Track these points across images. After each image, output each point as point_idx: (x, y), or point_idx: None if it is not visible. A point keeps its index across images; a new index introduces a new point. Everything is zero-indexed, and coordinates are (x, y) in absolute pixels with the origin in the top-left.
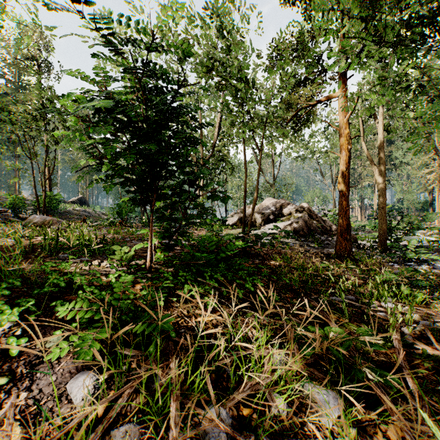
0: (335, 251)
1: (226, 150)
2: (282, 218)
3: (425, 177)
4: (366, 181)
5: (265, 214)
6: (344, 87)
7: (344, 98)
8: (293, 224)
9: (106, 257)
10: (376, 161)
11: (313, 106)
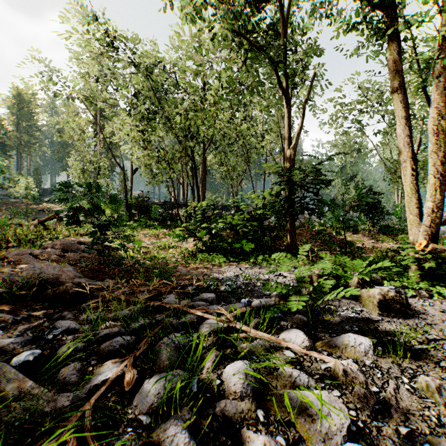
0: None
1: None
2: None
3: None
4: None
5: None
6: None
7: None
8: None
9: None
10: None
11: None
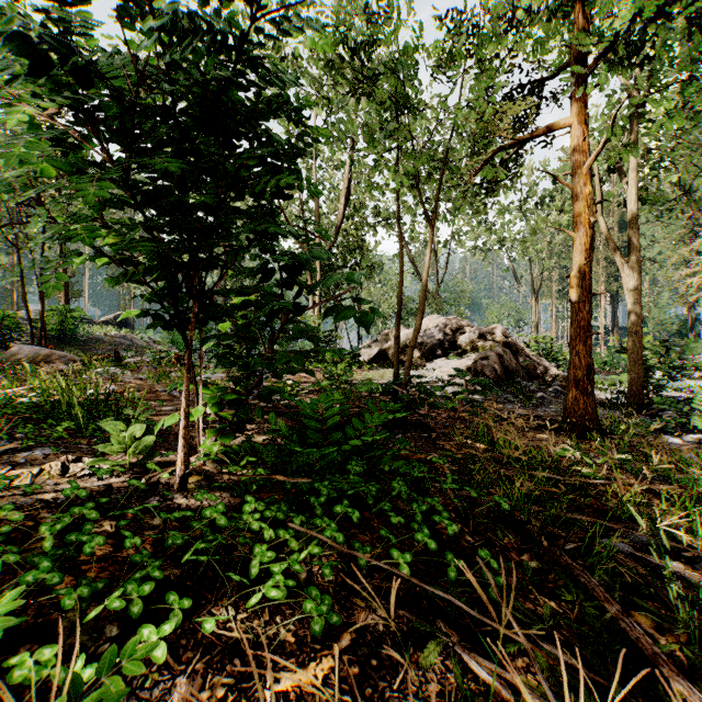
0: (563, 415)
1: (359, 235)
2: (457, 351)
3: (684, 282)
4: None
5: (426, 344)
6: (583, 107)
7: (581, 128)
8: (477, 361)
9: (102, 442)
10: (603, 257)
11: (523, 144)
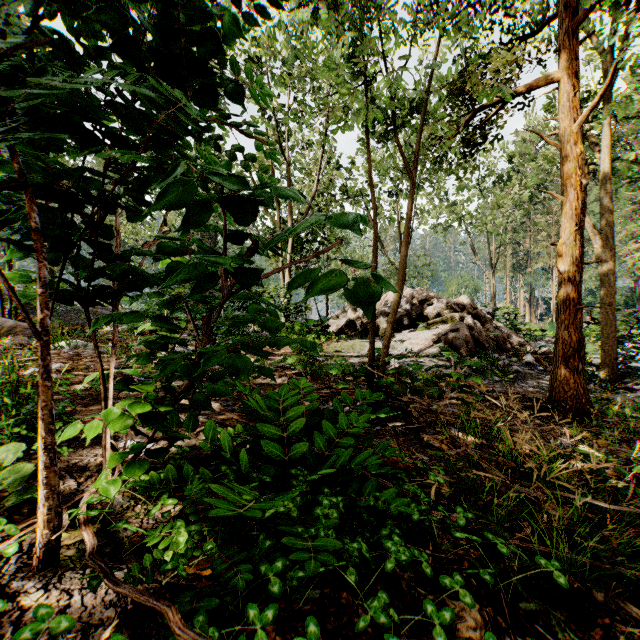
0: (550, 394)
1: (328, 210)
2: (425, 323)
3: (632, 256)
4: (538, 262)
5: None
6: (573, 59)
7: (572, 81)
8: (448, 333)
9: None
10: (554, 233)
11: (505, 102)
